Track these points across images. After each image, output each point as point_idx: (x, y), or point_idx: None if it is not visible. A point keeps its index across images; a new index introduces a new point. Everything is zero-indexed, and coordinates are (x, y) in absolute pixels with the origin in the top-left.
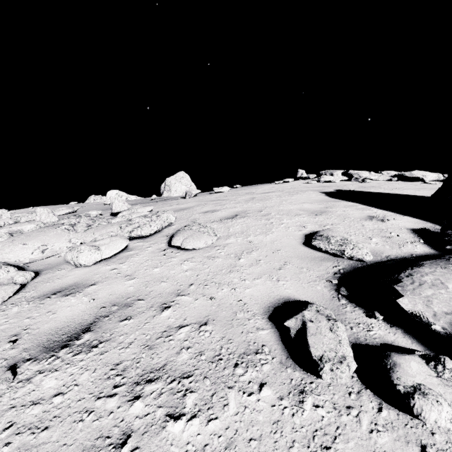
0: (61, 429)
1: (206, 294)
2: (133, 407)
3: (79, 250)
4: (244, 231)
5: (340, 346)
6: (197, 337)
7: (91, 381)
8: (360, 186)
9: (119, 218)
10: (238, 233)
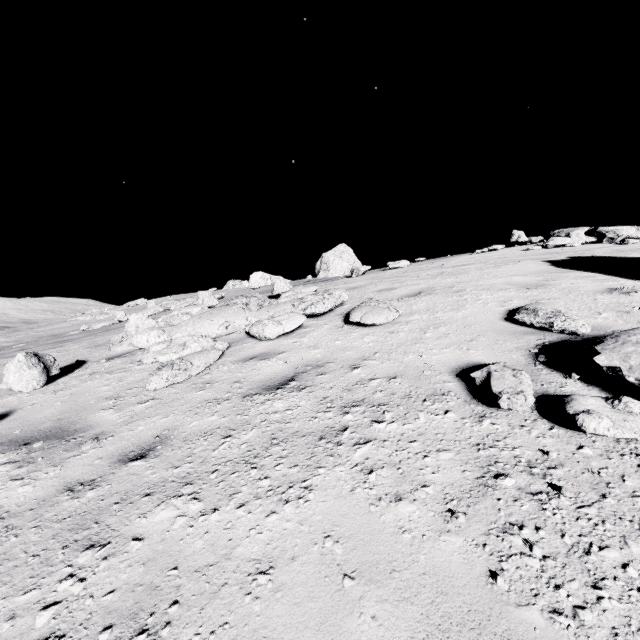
0: (299, 423)
1: (392, 359)
2: (345, 417)
3: (264, 324)
4: (431, 308)
5: (520, 385)
6: (388, 385)
7: (309, 405)
8: (614, 250)
9: (284, 299)
10: (423, 310)
